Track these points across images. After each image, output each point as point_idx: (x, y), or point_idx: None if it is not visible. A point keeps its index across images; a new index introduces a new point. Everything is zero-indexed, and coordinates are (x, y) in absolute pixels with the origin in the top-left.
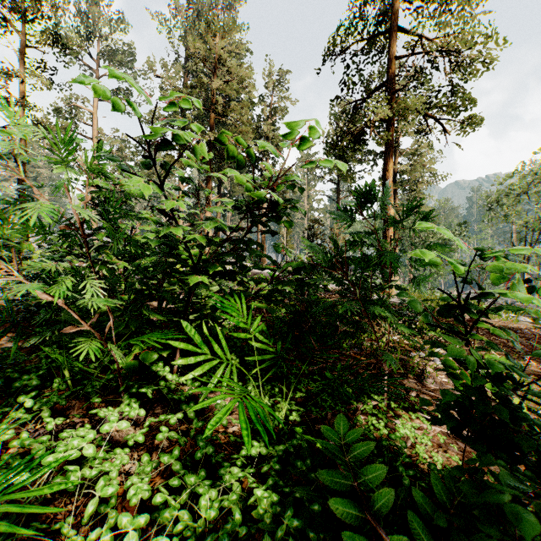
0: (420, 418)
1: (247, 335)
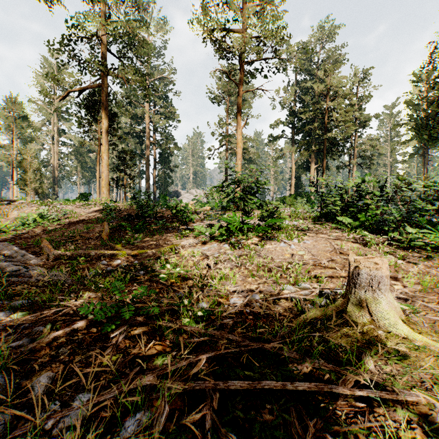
0: None
1: None
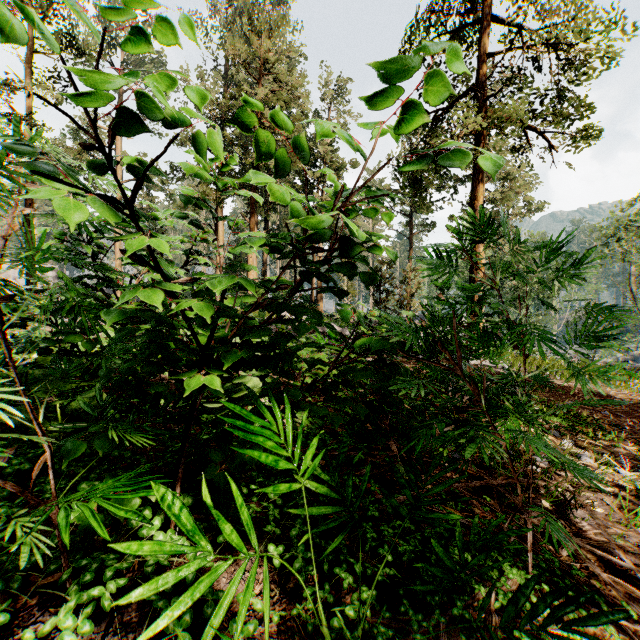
0: (605, 627)
1: (290, 484)
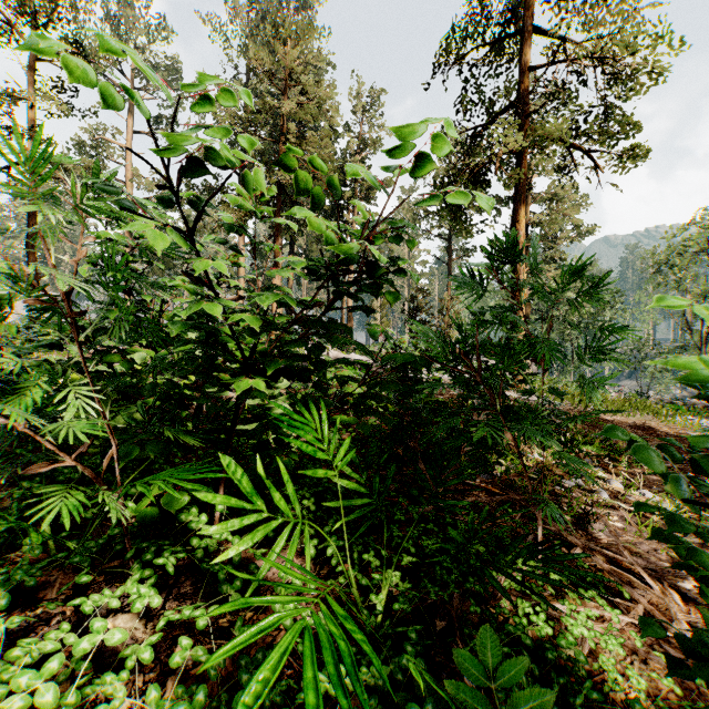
0: (598, 600)
1: (325, 472)
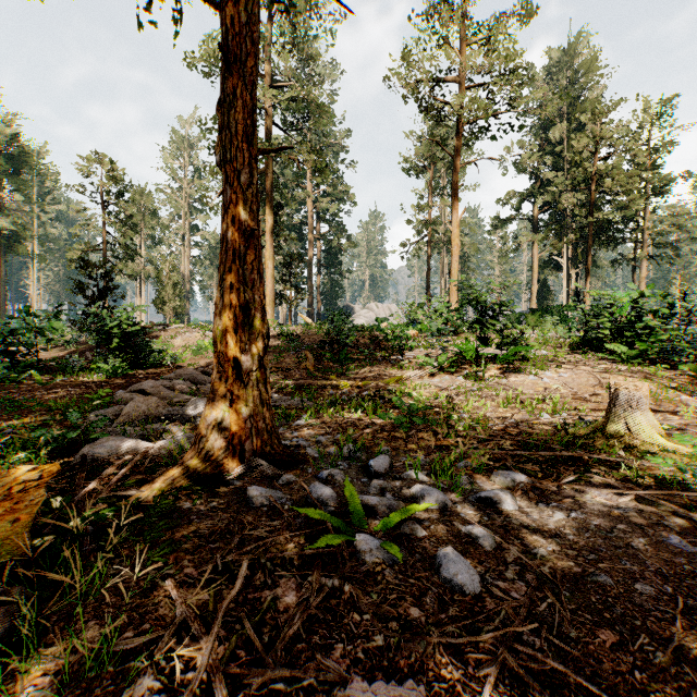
0: None
1: None
